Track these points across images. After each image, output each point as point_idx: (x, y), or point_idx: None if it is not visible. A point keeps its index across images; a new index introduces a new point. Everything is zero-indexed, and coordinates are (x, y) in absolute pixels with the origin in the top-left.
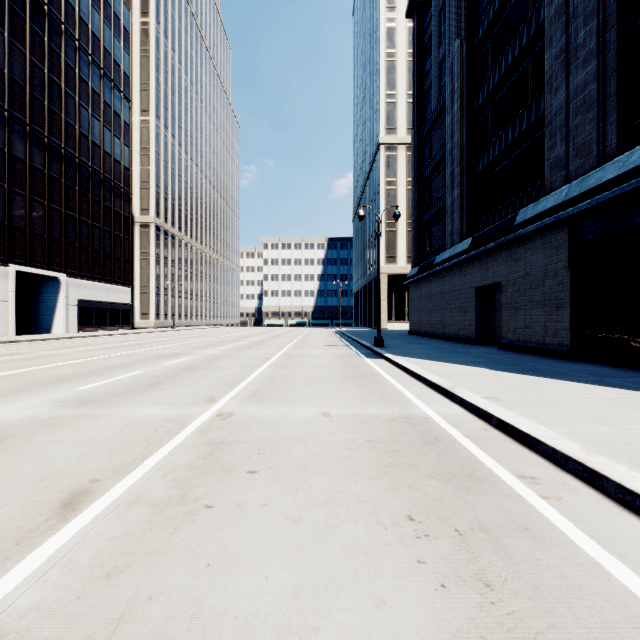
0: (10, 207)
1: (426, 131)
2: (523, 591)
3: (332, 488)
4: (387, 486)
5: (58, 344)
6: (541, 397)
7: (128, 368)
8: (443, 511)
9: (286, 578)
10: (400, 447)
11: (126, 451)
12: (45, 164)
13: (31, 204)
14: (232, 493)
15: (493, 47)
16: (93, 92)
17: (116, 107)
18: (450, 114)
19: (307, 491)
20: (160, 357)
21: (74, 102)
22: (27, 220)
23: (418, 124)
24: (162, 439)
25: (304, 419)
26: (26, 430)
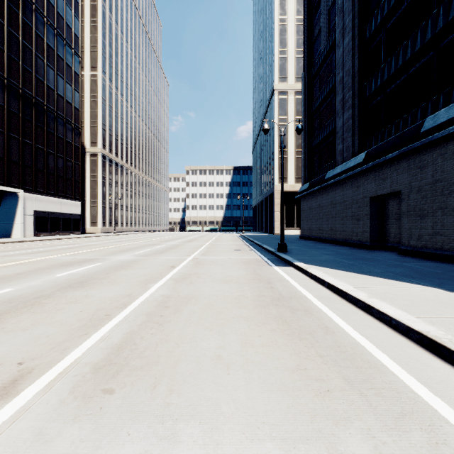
0: None
1: (315, 70)
2: None
3: None
4: None
5: None
6: None
7: (4, 283)
8: None
9: None
10: None
11: None
12: (4, 100)
13: None
14: None
15: None
16: (48, 46)
17: (68, 60)
18: (341, 47)
19: None
20: (65, 264)
21: (31, 53)
22: None
23: (308, 66)
24: None
25: None
26: None
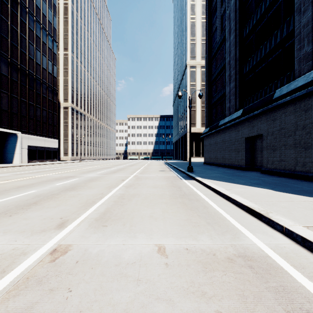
0: None
1: (213, 54)
2: None
3: None
4: None
5: (8, 170)
6: None
7: (28, 188)
8: None
9: None
10: None
11: None
12: (8, 73)
13: (0, 94)
14: None
15: None
16: (36, 36)
17: (49, 45)
18: (228, 41)
19: None
20: (58, 179)
21: (25, 41)
22: None
23: (208, 51)
24: None
25: (138, 260)
26: None
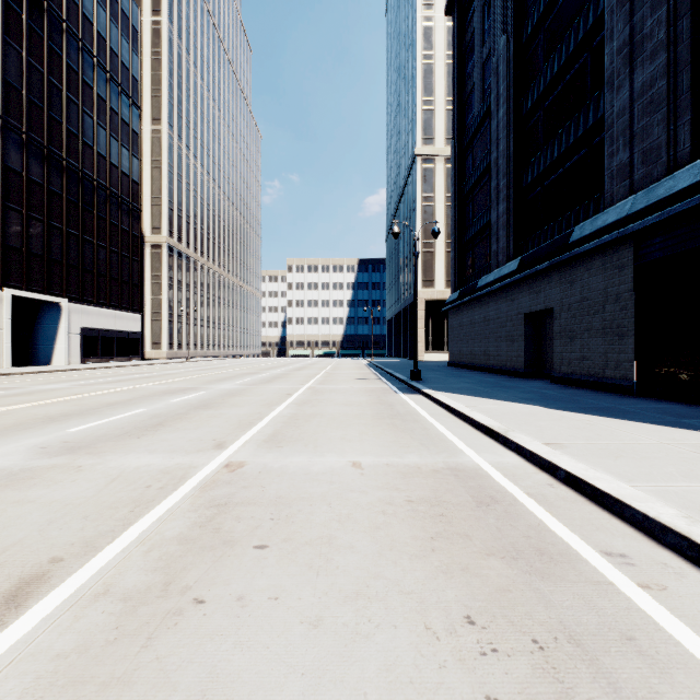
0: (4, 224)
1: (468, 140)
2: None
3: (364, 572)
4: (435, 568)
5: (56, 377)
6: (613, 443)
7: (129, 406)
8: (513, 609)
9: None
10: (448, 510)
11: (105, 516)
12: (44, 177)
13: (28, 221)
14: (232, 580)
15: (544, 44)
16: (98, 97)
17: (124, 114)
18: (495, 120)
19: (331, 576)
20: (168, 392)
21: (77, 108)
22: (24, 239)
23: (459, 132)
24: (153, 499)
25: (329, 471)
26: None
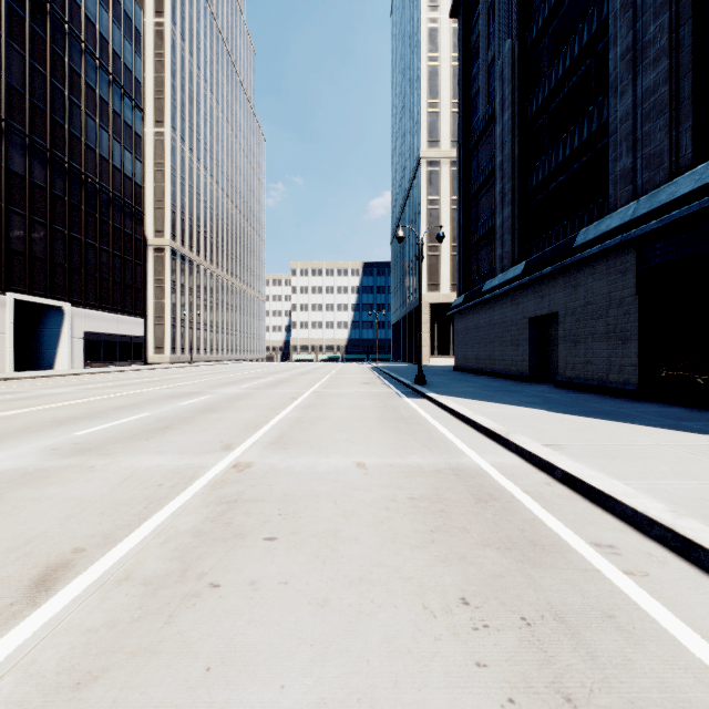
0: (7, 228)
1: (473, 143)
2: (616, 708)
3: (367, 560)
4: (434, 558)
5: (60, 382)
6: (611, 444)
7: (135, 409)
8: (505, 592)
9: (307, 689)
10: (448, 506)
11: (121, 511)
12: (47, 180)
13: (31, 225)
14: (245, 567)
15: (549, 47)
16: (101, 100)
17: (127, 117)
18: (500, 123)
19: (336, 564)
20: (173, 396)
21: (80, 111)
22: (26, 243)
23: (464, 135)
24: (166, 496)
25: (335, 471)
26: (6, 485)
